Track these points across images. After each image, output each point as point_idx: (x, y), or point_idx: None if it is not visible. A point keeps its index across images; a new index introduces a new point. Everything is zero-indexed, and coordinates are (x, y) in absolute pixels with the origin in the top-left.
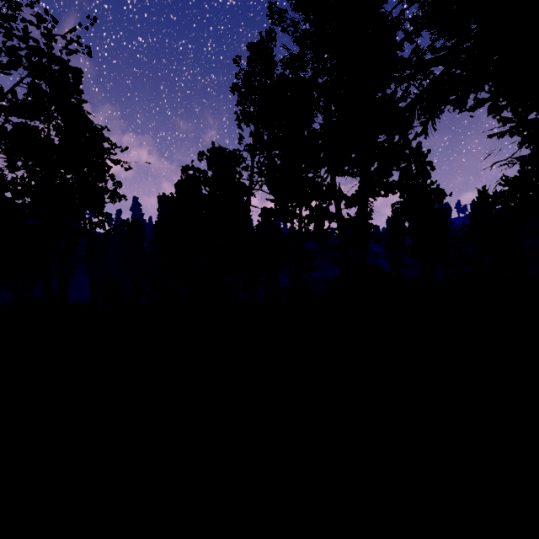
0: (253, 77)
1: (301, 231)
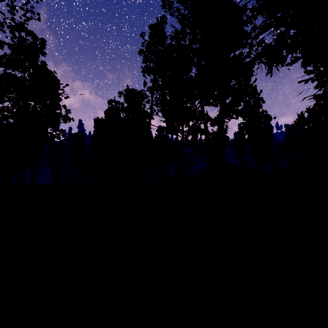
0: (153, 45)
1: (182, 140)
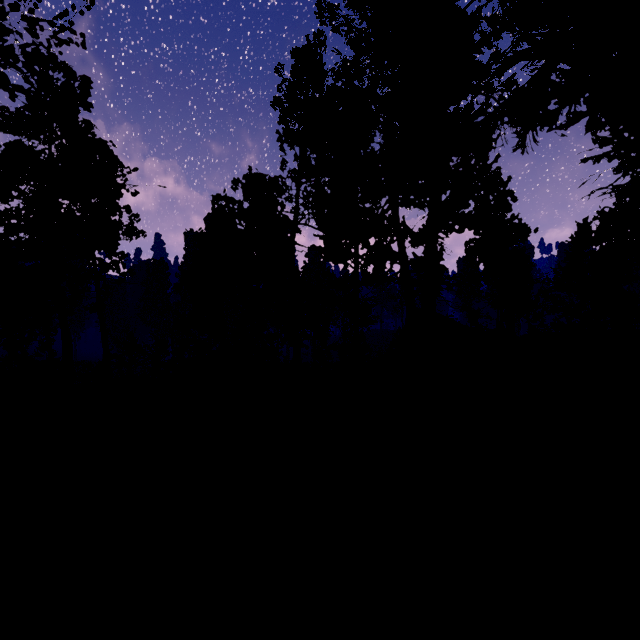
0: (299, 89)
1: (356, 274)
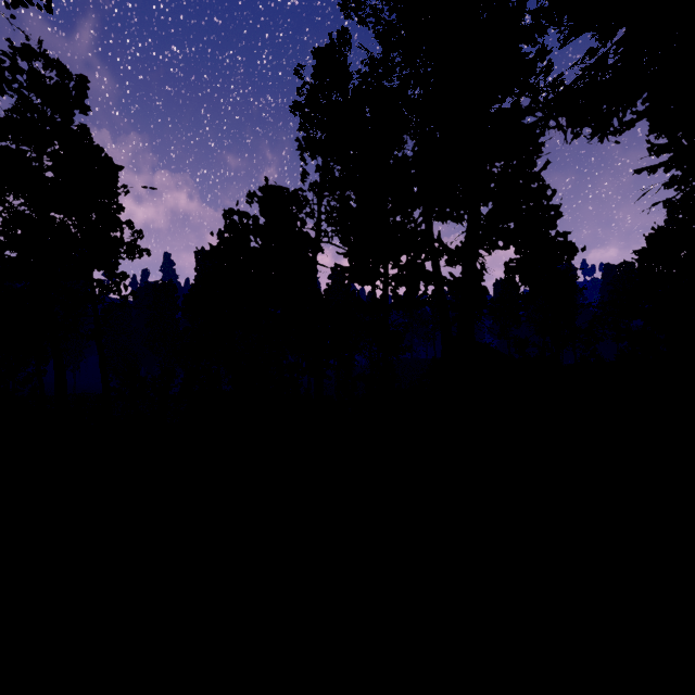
0: (321, 92)
1: (386, 297)
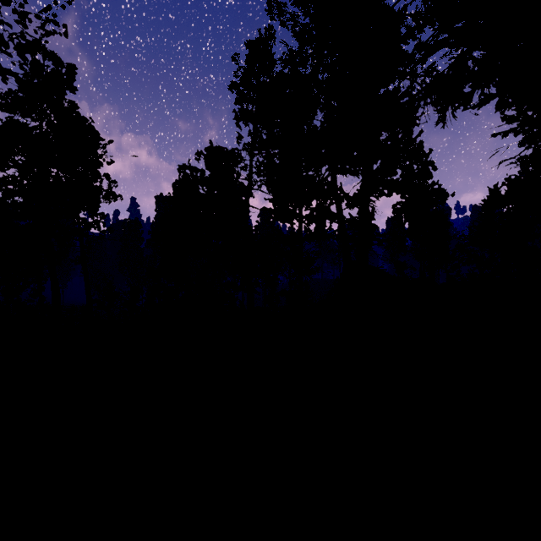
0: (252, 75)
1: (301, 231)
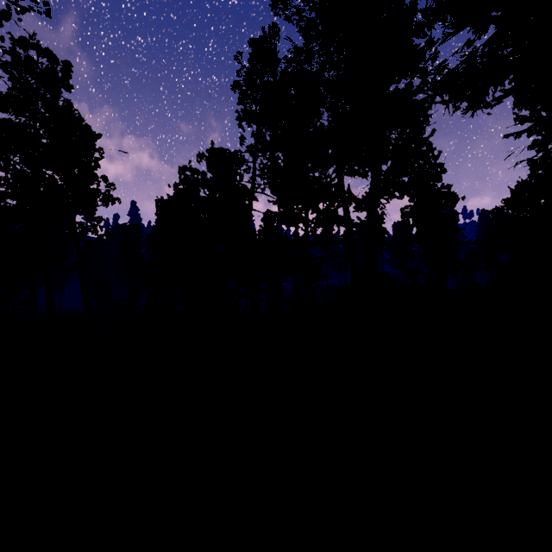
0: (255, 74)
1: (307, 236)
